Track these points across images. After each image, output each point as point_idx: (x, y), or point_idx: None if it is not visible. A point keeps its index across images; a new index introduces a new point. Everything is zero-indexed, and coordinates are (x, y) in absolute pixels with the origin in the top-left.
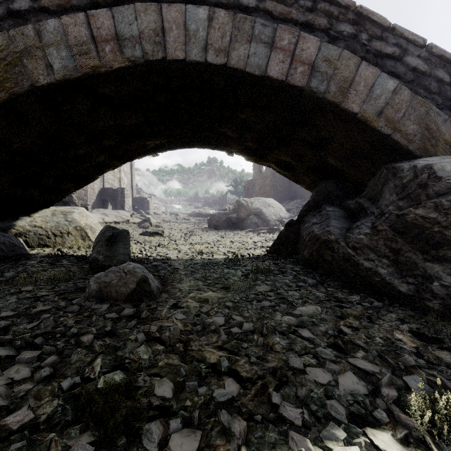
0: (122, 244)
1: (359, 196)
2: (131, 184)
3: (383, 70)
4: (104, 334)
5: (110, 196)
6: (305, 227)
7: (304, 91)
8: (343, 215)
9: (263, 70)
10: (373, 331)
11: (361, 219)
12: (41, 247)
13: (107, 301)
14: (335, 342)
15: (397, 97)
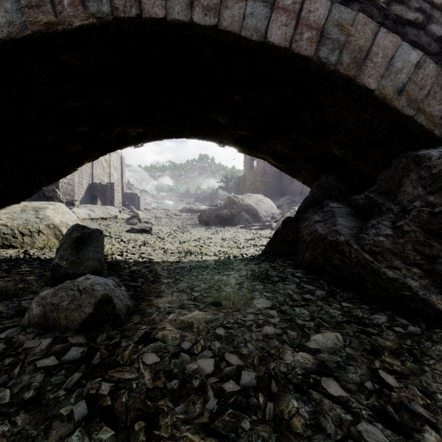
0: (92, 246)
1: (366, 190)
2: (121, 180)
3: (404, 39)
4: (22, 404)
5: (100, 192)
6: (305, 226)
7: (311, 63)
8: (350, 212)
9: (262, 35)
10: (427, 380)
11: (375, 217)
12: (6, 248)
13: (51, 333)
14: (381, 405)
15: (420, 72)
